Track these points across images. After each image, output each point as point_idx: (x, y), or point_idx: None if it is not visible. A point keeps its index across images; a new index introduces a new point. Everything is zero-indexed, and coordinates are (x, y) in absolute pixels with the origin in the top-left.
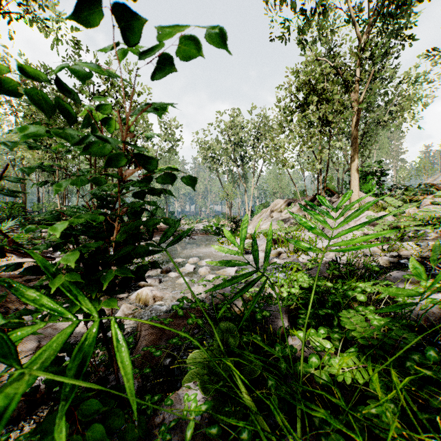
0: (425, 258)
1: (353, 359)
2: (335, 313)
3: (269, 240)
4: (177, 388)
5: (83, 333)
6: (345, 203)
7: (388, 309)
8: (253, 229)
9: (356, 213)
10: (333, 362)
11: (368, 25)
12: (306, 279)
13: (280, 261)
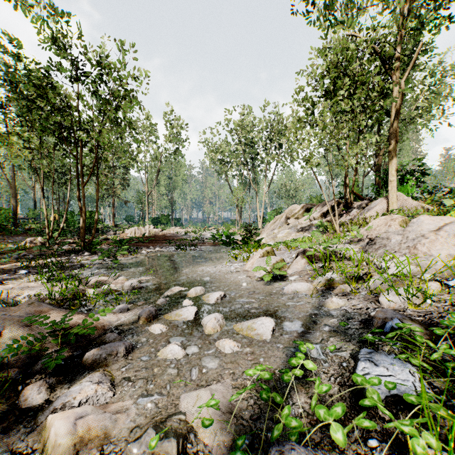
0: None
1: None
2: None
3: None
4: None
5: None
6: (381, 208)
7: None
8: (268, 238)
9: None
10: None
11: None
12: None
13: (344, 302)
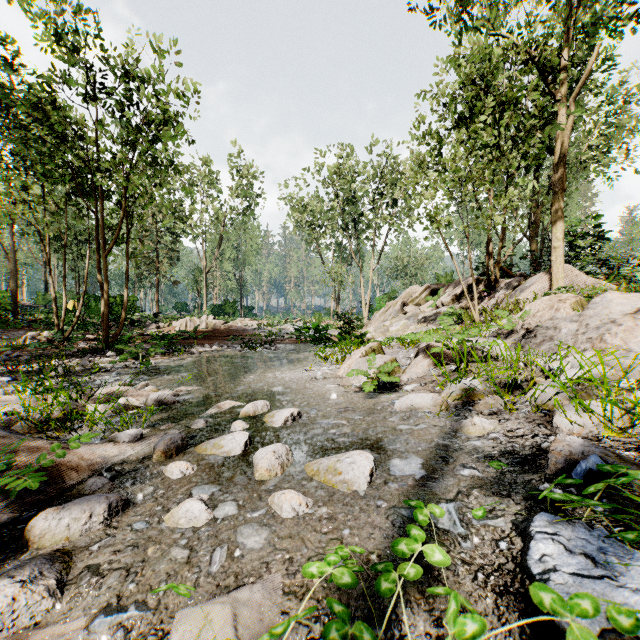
0: None
1: None
2: None
3: None
4: None
5: None
6: (541, 287)
7: None
8: (376, 333)
9: None
10: None
11: None
12: None
13: (494, 425)
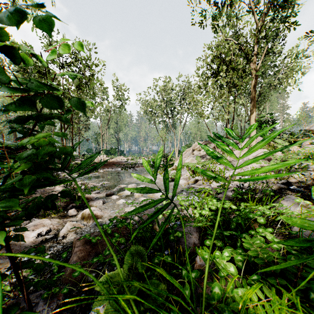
0: (309, 185)
1: (257, 291)
2: (239, 234)
3: (178, 170)
4: (90, 309)
5: (31, 247)
6: None
7: (293, 242)
8: None
9: (258, 144)
10: (236, 295)
11: (263, 14)
12: (215, 202)
13: (197, 187)
